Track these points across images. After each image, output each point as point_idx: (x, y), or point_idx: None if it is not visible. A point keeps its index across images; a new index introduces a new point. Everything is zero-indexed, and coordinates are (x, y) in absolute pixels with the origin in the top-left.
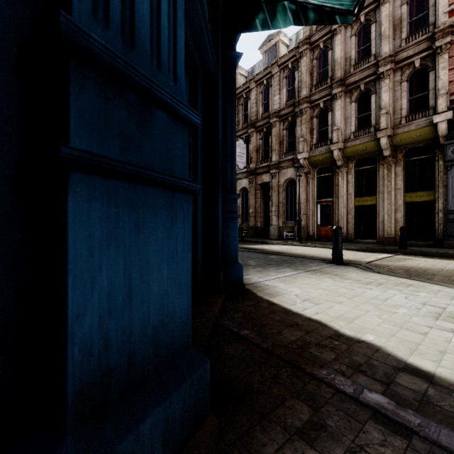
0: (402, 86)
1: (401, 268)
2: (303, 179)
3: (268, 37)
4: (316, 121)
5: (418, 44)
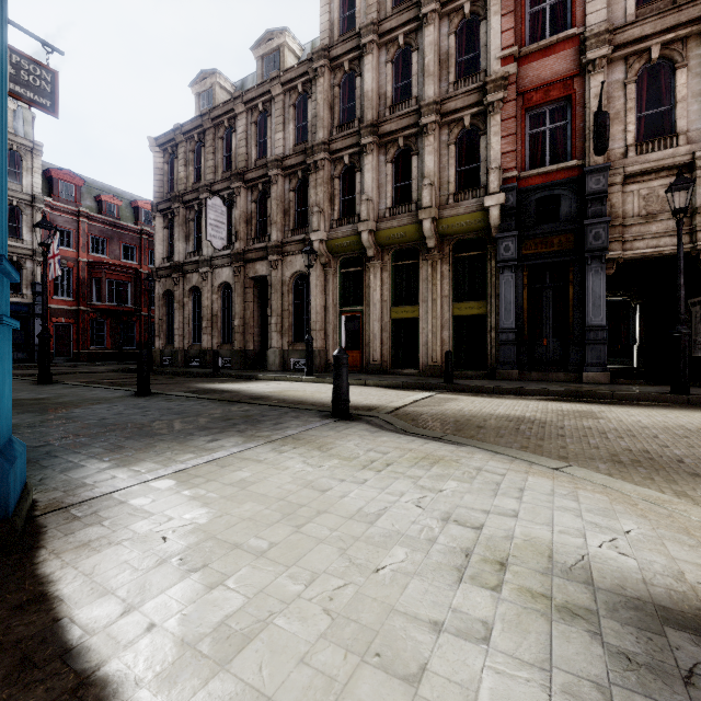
0: (450, 150)
1: (438, 418)
2: (319, 273)
3: (266, 34)
4: (339, 184)
5: (468, 94)
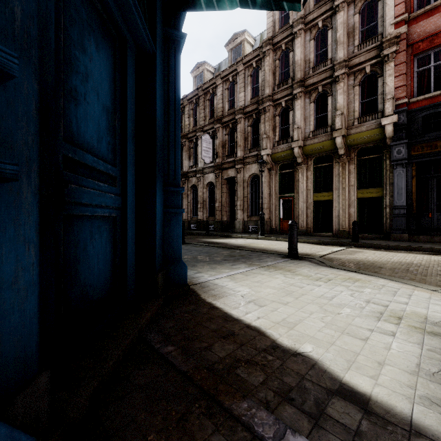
0: (355, 89)
1: (351, 261)
2: (266, 174)
3: (234, 36)
4: (279, 119)
5: (369, 51)
